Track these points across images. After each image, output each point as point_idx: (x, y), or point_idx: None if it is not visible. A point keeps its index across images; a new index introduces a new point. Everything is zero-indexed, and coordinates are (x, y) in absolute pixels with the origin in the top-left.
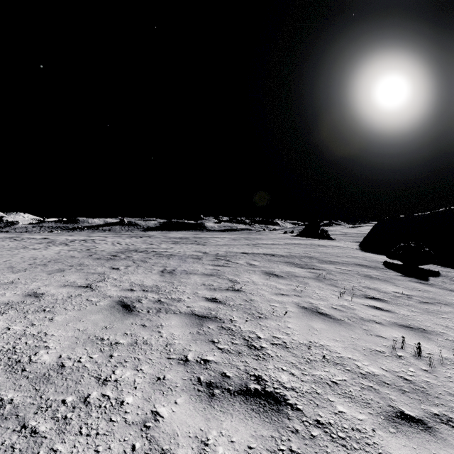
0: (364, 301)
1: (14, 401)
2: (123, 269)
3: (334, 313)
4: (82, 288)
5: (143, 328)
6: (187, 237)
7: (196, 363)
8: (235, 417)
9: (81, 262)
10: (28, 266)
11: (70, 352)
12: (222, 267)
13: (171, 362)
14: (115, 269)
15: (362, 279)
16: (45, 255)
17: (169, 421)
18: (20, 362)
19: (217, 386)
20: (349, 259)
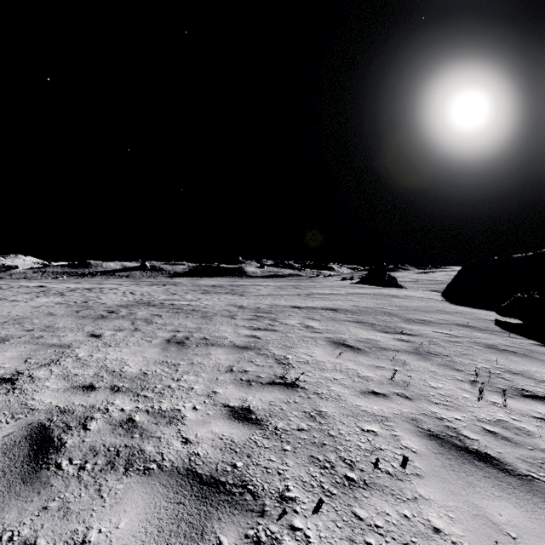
0: (527, 405)
1: None
2: (107, 336)
3: (504, 453)
4: None
5: None
6: (222, 284)
7: None
8: None
9: (53, 322)
10: None
11: None
12: (264, 332)
13: None
14: (94, 337)
15: (489, 354)
16: (13, 311)
17: None
18: None
19: None
20: (443, 317)
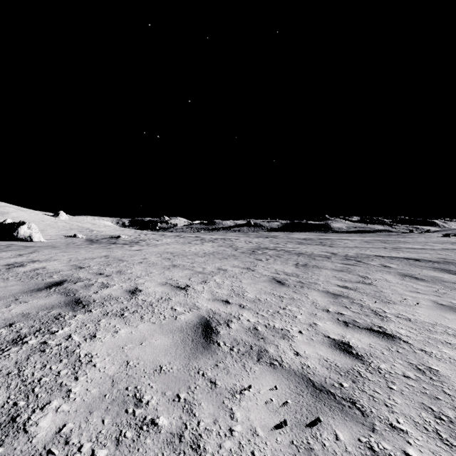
0: None
1: (248, 306)
2: (264, 260)
3: None
4: (245, 269)
5: (295, 293)
6: (311, 238)
7: (335, 313)
8: (362, 335)
9: (233, 254)
10: (204, 254)
11: (260, 296)
12: (352, 266)
13: (318, 309)
14: (260, 260)
15: None
16: (207, 248)
17: (323, 327)
18: (239, 294)
19: (350, 323)
20: None
